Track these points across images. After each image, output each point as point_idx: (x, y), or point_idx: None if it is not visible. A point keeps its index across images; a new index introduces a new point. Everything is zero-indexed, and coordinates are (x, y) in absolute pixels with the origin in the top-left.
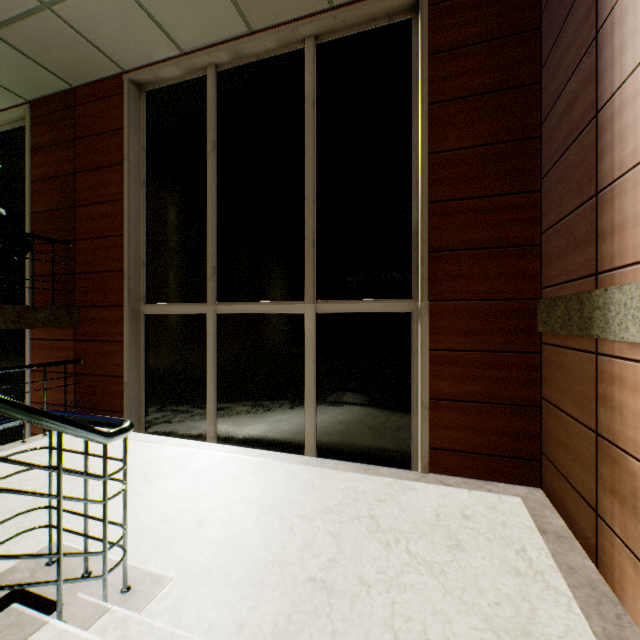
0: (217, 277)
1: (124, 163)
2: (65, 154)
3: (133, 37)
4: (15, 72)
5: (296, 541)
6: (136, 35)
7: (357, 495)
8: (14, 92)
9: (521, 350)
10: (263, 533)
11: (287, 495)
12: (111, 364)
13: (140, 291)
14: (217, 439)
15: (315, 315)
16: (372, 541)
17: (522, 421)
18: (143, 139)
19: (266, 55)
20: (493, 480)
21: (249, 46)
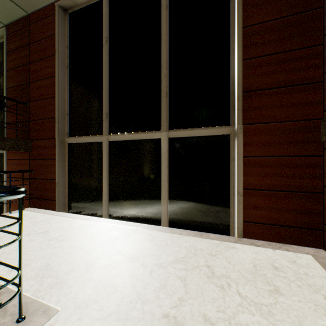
0: (109, 119)
1: (55, 54)
2: (24, 53)
3: None
4: None
5: (154, 283)
6: None
7: (196, 251)
8: None
9: (308, 154)
10: (131, 276)
11: (149, 250)
12: (49, 172)
13: (65, 130)
14: (109, 216)
15: (167, 139)
16: (210, 285)
17: (309, 203)
18: (67, 41)
19: None
20: (288, 243)
21: None
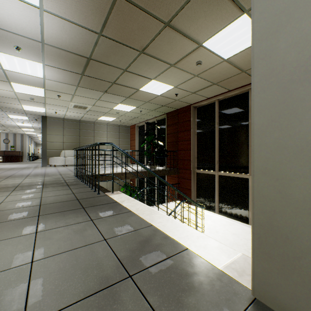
0: (218, 163)
1: (191, 130)
2: (175, 127)
3: (195, 99)
4: (165, 110)
5: (242, 242)
6: (196, 99)
7: None
8: (163, 112)
9: None
10: (233, 238)
11: (240, 232)
12: (187, 185)
13: (195, 165)
14: (218, 213)
15: None
16: None
17: None
18: (196, 121)
19: (234, 95)
20: None
21: (229, 94)
